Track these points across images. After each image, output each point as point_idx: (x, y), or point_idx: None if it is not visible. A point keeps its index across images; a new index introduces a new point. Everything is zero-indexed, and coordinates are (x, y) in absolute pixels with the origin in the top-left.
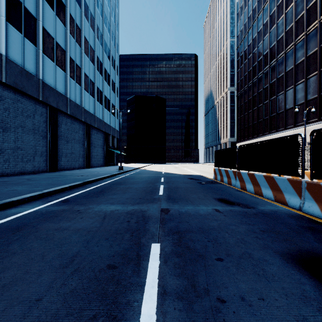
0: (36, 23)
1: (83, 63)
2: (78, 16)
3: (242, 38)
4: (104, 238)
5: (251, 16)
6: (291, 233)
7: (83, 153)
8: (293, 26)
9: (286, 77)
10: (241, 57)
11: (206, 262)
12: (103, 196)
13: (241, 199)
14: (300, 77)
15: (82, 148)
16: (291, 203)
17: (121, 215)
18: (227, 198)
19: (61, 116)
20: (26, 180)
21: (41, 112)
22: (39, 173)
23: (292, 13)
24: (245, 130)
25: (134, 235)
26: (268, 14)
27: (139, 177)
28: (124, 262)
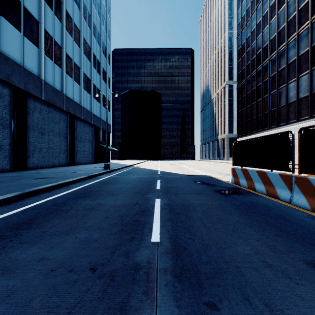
0: None
1: (65, 42)
2: None
3: (244, 25)
4: None
5: None
6: None
7: (66, 148)
8: (308, 2)
9: (299, 61)
10: (243, 46)
11: None
12: None
13: None
14: None
15: (64, 142)
16: None
17: None
18: None
19: (32, 102)
20: None
21: None
22: None
23: None
24: (248, 123)
25: None
26: None
27: (126, 179)
28: None
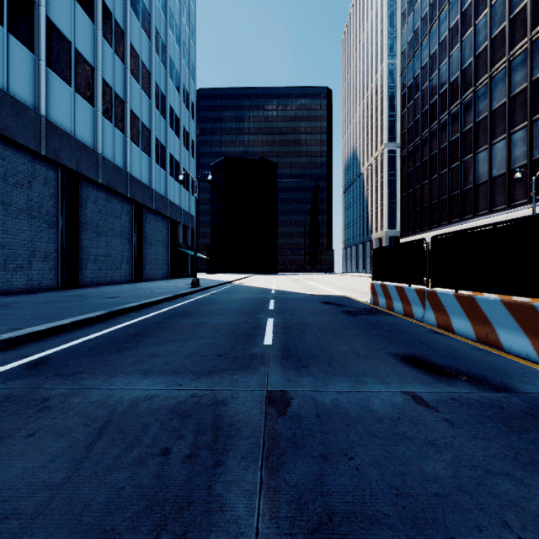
0: (35, 10)
1: (129, 93)
2: (120, 7)
3: (411, 55)
4: None
5: (428, 15)
6: None
7: (130, 255)
8: (505, 29)
9: (492, 119)
10: (409, 89)
11: None
12: (135, 348)
13: (458, 359)
14: (519, 119)
15: (128, 246)
16: None
17: (154, 419)
18: (423, 354)
19: (85, 188)
20: None
21: (44, 178)
22: (41, 291)
23: (503, 5)
24: (417, 215)
25: None
26: (458, 10)
27: (227, 299)
28: None
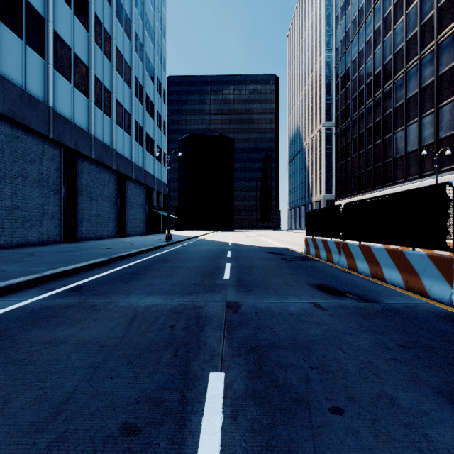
0: (45, 25)
1: (115, 86)
2: (107, 17)
3: (343, 51)
4: (126, 361)
5: (357, 19)
6: (452, 351)
7: (115, 215)
8: (417, 33)
9: (407, 106)
10: (342, 79)
11: (311, 417)
12: (137, 281)
13: (352, 287)
14: (427, 106)
15: (113, 208)
16: (434, 292)
17: (161, 314)
18: (330, 284)
19: (81, 162)
20: (25, 256)
21: (51, 155)
22: (49, 244)
23: (415, 14)
24: (348, 182)
25: (179, 355)
26: (381, 16)
27: (195, 250)
28: (155, 417)
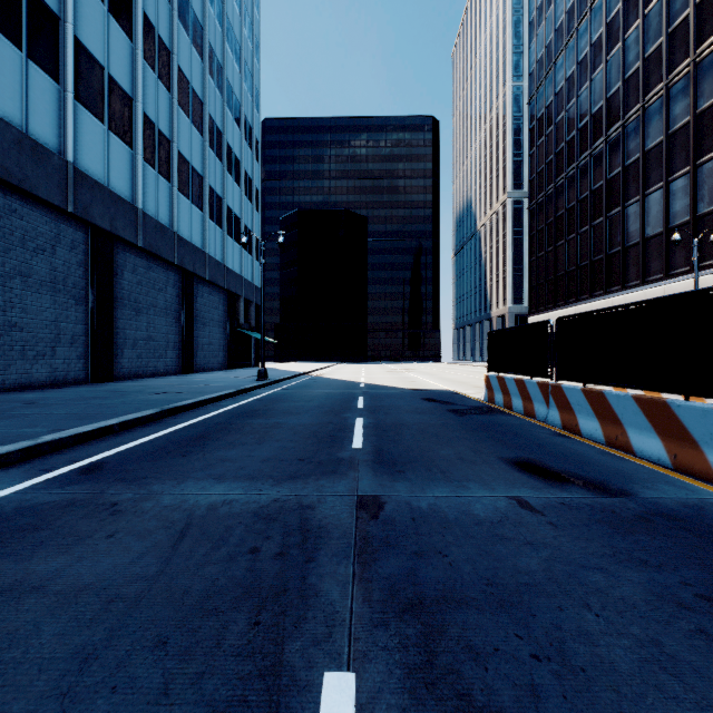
0: (60, 29)
1: (177, 130)
2: (165, 19)
3: (542, 77)
4: (152, 641)
5: (563, 26)
6: None
7: (177, 338)
8: (662, 46)
9: (645, 163)
10: (540, 121)
11: None
12: (201, 452)
13: (578, 464)
14: (679, 163)
15: (175, 326)
16: None
17: (237, 522)
18: (539, 459)
19: (121, 253)
20: (20, 406)
21: (71, 241)
22: (67, 386)
23: (659, 16)
24: (549, 286)
25: (262, 623)
26: (603, 21)
27: (305, 396)
28: None
